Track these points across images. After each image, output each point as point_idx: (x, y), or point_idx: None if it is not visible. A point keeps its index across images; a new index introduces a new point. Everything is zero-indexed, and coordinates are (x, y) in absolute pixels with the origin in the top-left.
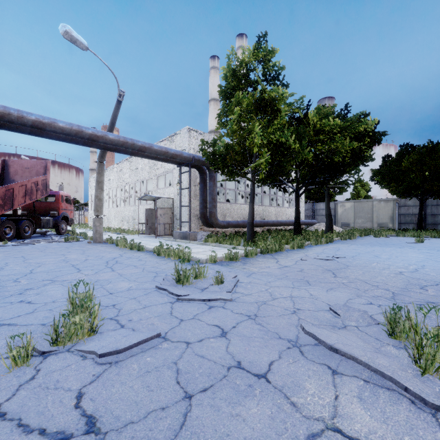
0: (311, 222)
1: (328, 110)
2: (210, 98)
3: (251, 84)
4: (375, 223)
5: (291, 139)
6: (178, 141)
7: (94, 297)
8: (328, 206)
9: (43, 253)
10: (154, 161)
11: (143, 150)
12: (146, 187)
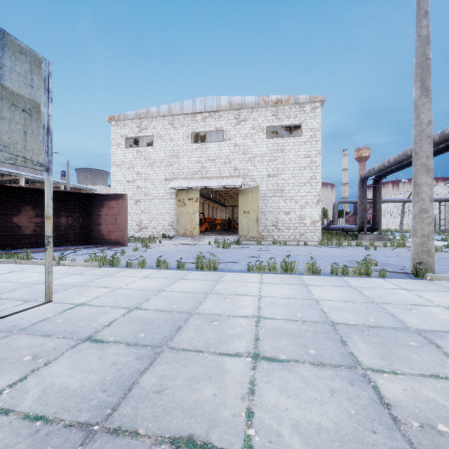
0: None
1: None
2: None
3: None
4: None
5: None
6: (438, 188)
7: None
8: None
9: None
10: None
11: None
12: None
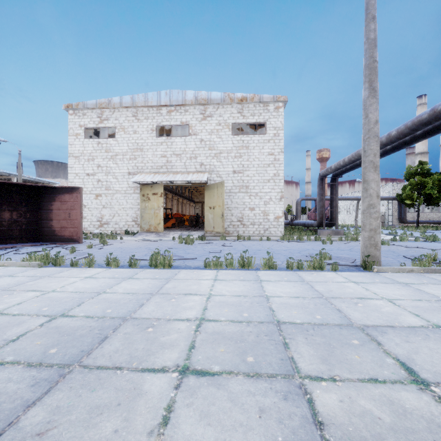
0: None
1: None
2: None
3: (418, 173)
4: None
5: (435, 193)
6: (387, 188)
7: None
8: None
9: None
10: None
11: None
12: None
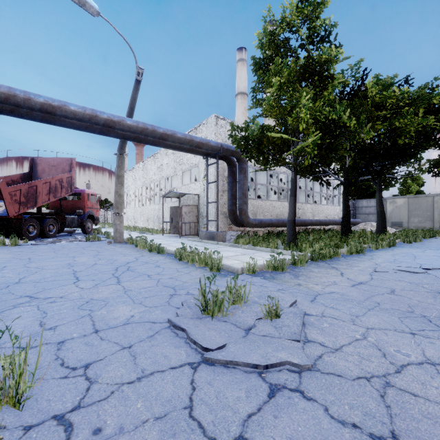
0: (353, 221)
1: (388, 81)
2: (236, 92)
3: (292, 52)
4: (437, 222)
5: (345, 115)
6: (204, 131)
7: (65, 339)
8: (381, 202)
9: (54, 254)
10: (179, 155)
11: (165, 137)
12: (171, 184)
